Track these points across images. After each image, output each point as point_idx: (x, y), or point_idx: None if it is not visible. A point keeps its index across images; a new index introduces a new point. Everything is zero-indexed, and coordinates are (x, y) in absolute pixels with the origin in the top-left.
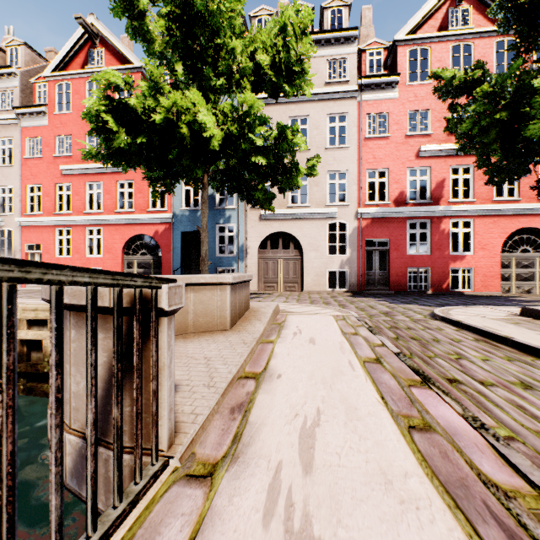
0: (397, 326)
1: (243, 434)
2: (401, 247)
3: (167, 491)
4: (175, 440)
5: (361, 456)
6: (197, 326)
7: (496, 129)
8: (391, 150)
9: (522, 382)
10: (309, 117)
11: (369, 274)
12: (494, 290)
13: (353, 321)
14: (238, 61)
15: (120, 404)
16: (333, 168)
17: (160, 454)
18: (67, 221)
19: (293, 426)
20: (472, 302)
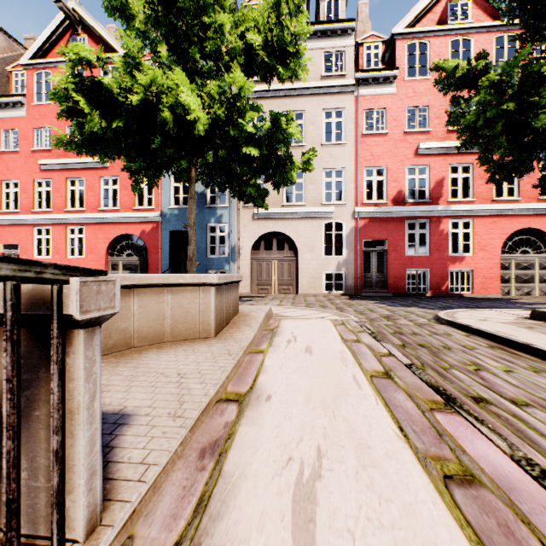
0: (401, 331)
1: (212, 495)
2: (399, 248)
3: None
4: (104, 517)
5: (385, 535)
6: (175, 334)
7: (502, 121)
8: (389, 147)
9: None
10: (304, 112)
11: (366, 276)
12: (494, 292)
13: (353, 325)
14: (227, 42)
15: None
16: (330, 165)
17: None
18: (46, 219)
19: (284, 479)
20: (475, 305)
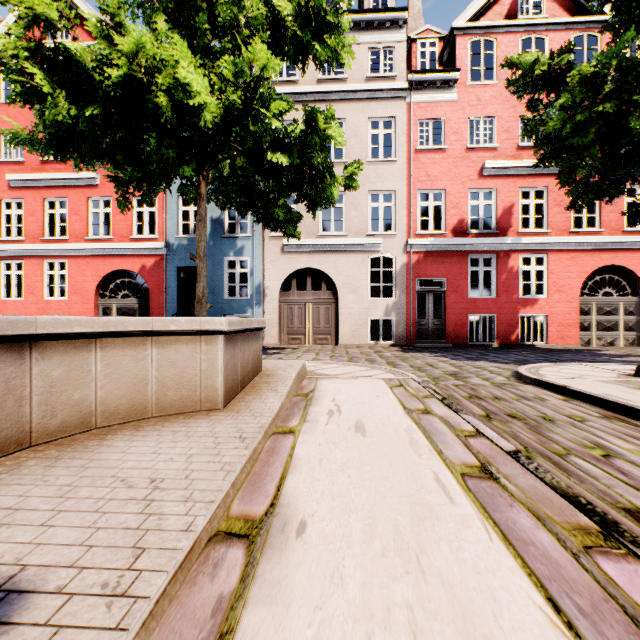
0: (478, 394)
1: None
2: (460, 289)
3: None
4: None
5: None
6: (163, 406)
7: (595, 127)
8: (448, 166)
9: None
10: (345, 121)
11: (421, 323)
12: (572, 342)
13: (415, 388)
14: (247, 13)
15: None
16: (376, 187)
17: None
18: (16, 251)
19: None
20: (555, 357)
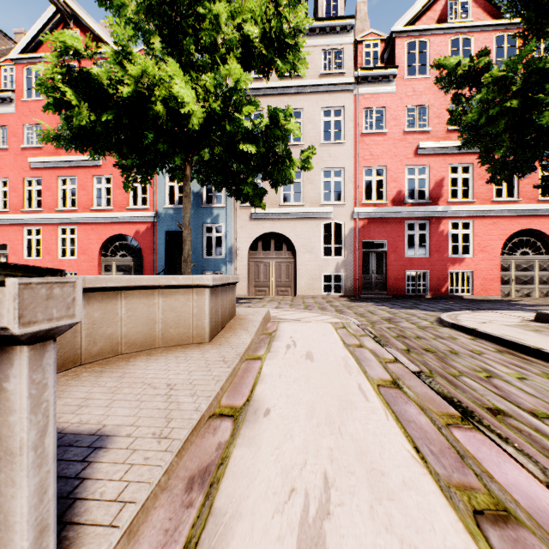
0: (405, 334)
1: (199, 542)
2: (399, 249)
3: None
4: None
5: None
6: (167, 339)
7: (505, 119)
8: (388, 147)
9: None
10: (302, 110)
11: (365, 277)
12: (494, 294)
13: (354, 329)
14: (223, 34)
15: None
16: (328, 165)
17: None
18: (36, 219)
19: (286, 518)
20: (476, 306)
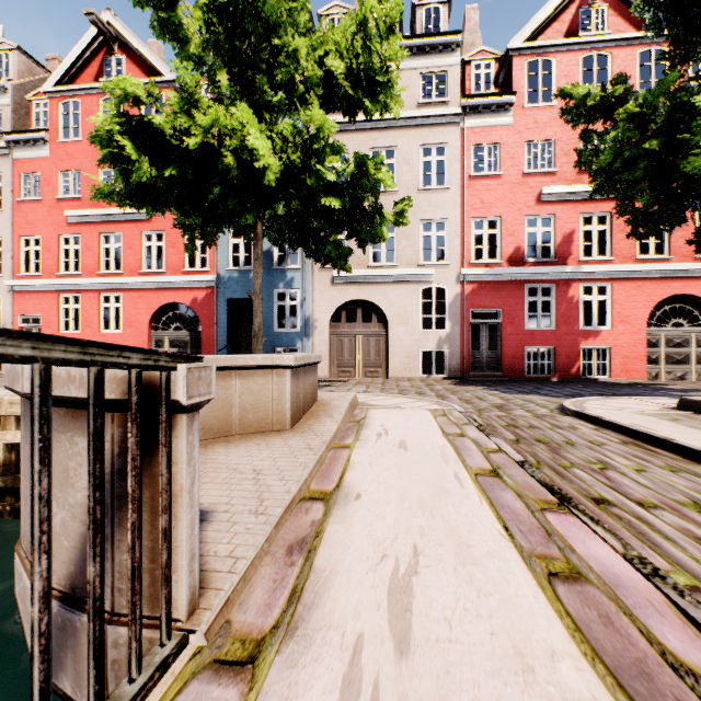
0: (516, 423)
1: (305, 588)
2: (517, 320)
3: (181, 692)
4: (201, 602)
5: (482, 623)
6: (244, 426)
7: (644, 163)
8: (503, 193)
9: (696, 503)
10: (396, 149)
11: (475, 355)
12: (638, 376)
13: (456, 417)
14: (302, 68)
15: (99, 558)
16: (428, 216)
17: (175, 626)
18: (74, 285)
19: (379, 575)
20: (611, 392)
